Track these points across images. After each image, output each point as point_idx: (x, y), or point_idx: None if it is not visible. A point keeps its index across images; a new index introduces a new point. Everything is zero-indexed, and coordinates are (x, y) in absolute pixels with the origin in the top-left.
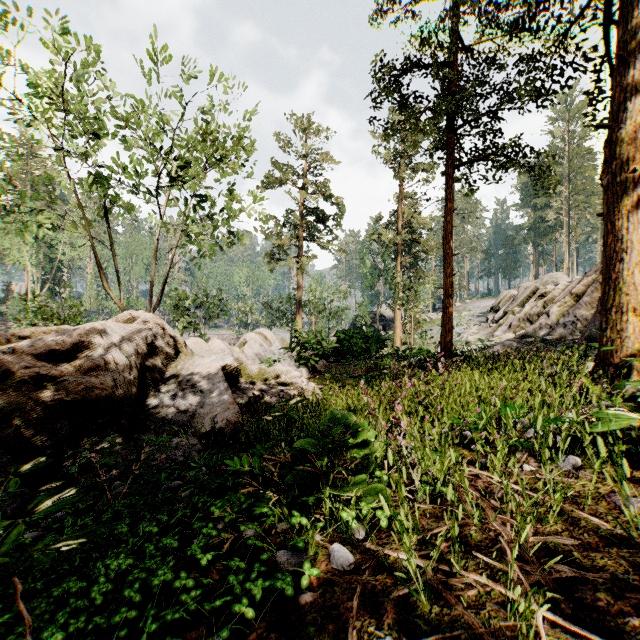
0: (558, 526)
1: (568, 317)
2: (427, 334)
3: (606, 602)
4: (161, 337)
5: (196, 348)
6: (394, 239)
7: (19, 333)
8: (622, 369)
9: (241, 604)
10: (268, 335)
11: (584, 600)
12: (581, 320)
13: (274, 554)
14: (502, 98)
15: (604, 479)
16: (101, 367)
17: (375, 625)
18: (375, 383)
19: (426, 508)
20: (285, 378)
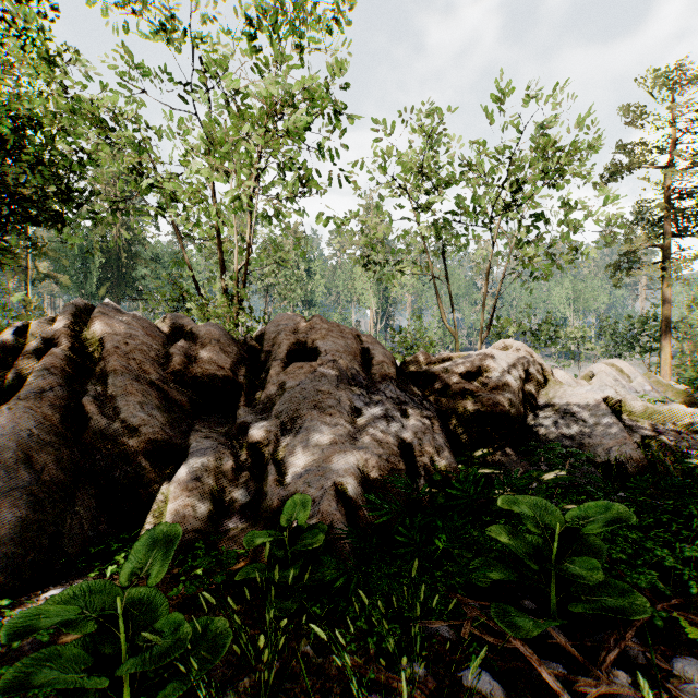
0: None
1: None
2: None
3: None
4: (532, 364)
5: None
6: None
7: (439, 358)
8: None
9: None
10: (624, 368)
11: None
12: None
13: None
14: None
15: None
16: (499, 387)
17: None
18: None
19: None
20: (689, 422)
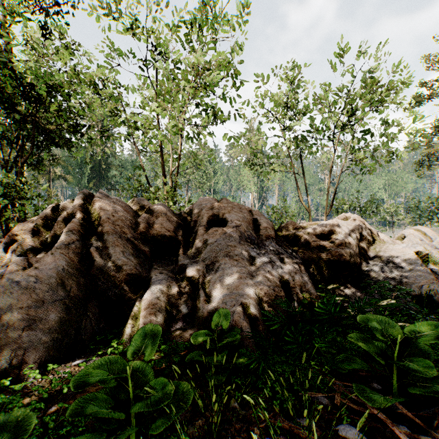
0: None
1: None
2: None
3: None
4: (364, 229)
5: None
6: None
7: (302, 225)
8: None
9: None
10: (426, 232)
11: None
12: None
13: None
14: None
15: None
16: (343, 244)
17: None
18: None
19: None
20: None
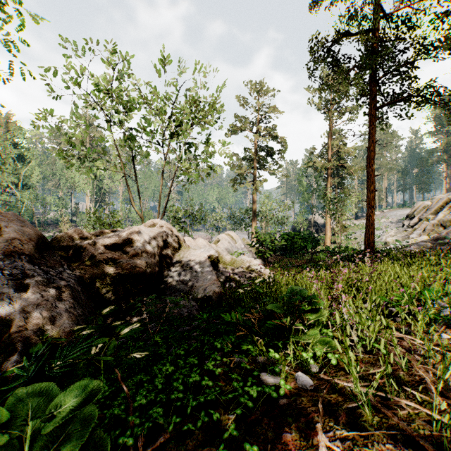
0: None
1: None
2: (351, 236)
3: None
4: (170, 236)
5: (188, 244)
6: (325, 165)
7: (95, 233)
8: None
9: (244, 398)
10: (234, 236)
11: None
12: None
13: (259, 373)
14: (418, 51)
15: None
16: (139, 254)
17: (333, 422)
18: (314, 271)
19: (363, 357)
20: (249, 265)
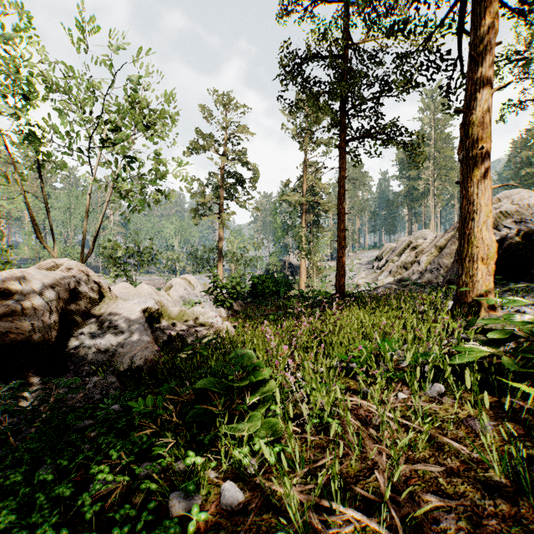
0: (426, 452)
1: (434, 265)
2: (326, 278)
3: (467, 531)
4: (85, 283)
5: (124, 292)
6: (299, 200)
7: None
8: (474, 307)
9: None
10: (192, 280)
11: (448, 530)
12: (443, 267)
13: (165, 498)
14: (384, 86)
15: (463, 404)
16: (18, 312)
17: None
18: (280, 321)
19: (314, 439)
20: (203, 318)
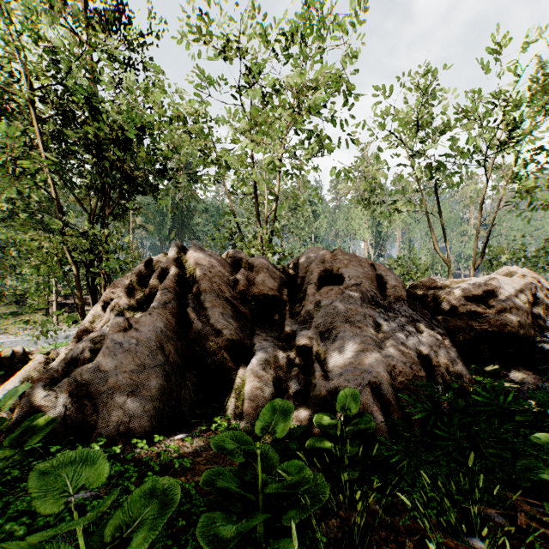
0: None
1: None
2: None
3: None
4: (538, 289)
5: None
6: None
7: (443, 282)
8: None
9: None
10: None
11: None
12: None
13: None
14: None
15: None
16: (506, 310)
17: None
18: None
19: None
20: None
